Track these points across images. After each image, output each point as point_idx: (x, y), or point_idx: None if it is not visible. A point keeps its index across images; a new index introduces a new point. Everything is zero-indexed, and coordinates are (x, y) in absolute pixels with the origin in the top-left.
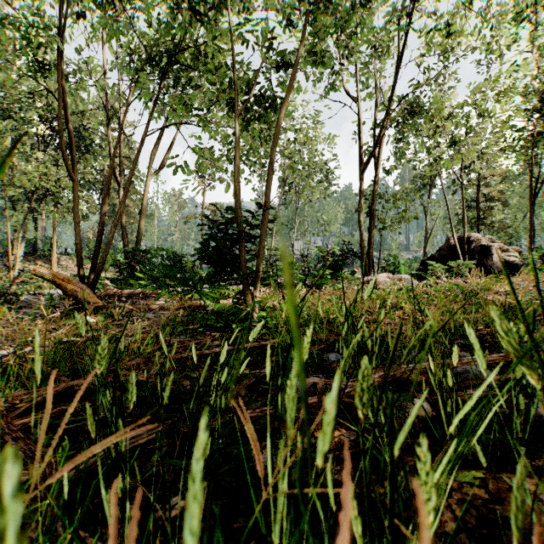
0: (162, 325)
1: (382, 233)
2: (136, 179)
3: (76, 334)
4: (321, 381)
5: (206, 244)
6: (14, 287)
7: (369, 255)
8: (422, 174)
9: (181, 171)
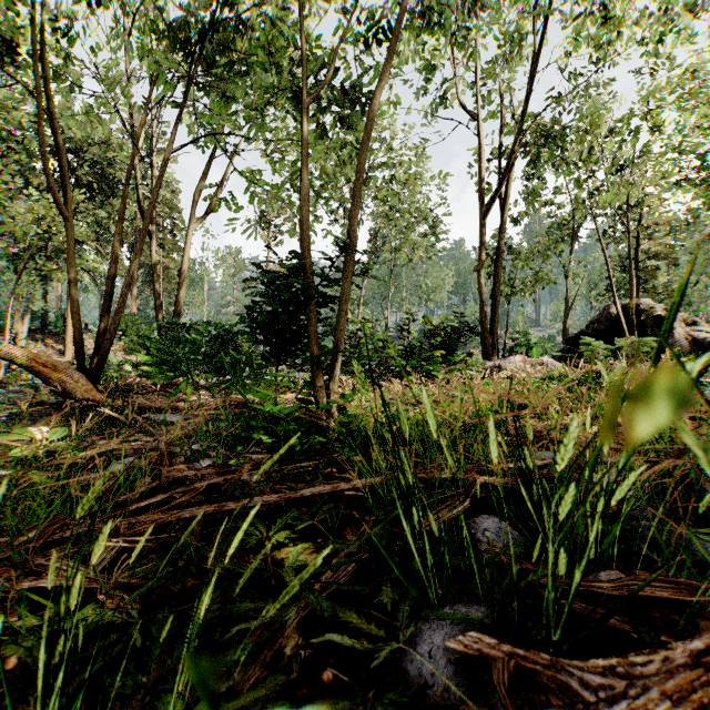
0: (188, 436)
1: (509, 301)
2: (178, 232)
3: (46, 451)
4: (503, 652)
5: (255, 308)
6: (1, 375)
7: (492, 331)
8: (561, 223)
9: (227, 207)
